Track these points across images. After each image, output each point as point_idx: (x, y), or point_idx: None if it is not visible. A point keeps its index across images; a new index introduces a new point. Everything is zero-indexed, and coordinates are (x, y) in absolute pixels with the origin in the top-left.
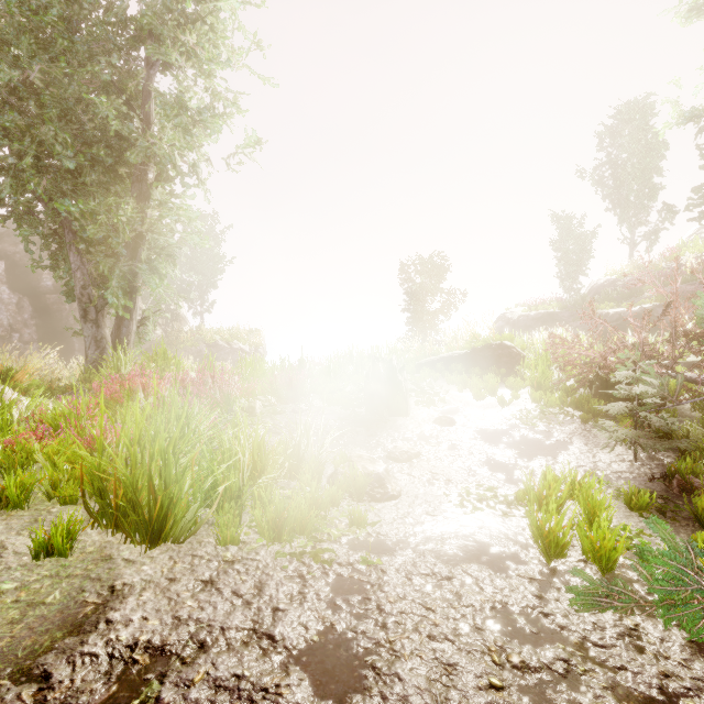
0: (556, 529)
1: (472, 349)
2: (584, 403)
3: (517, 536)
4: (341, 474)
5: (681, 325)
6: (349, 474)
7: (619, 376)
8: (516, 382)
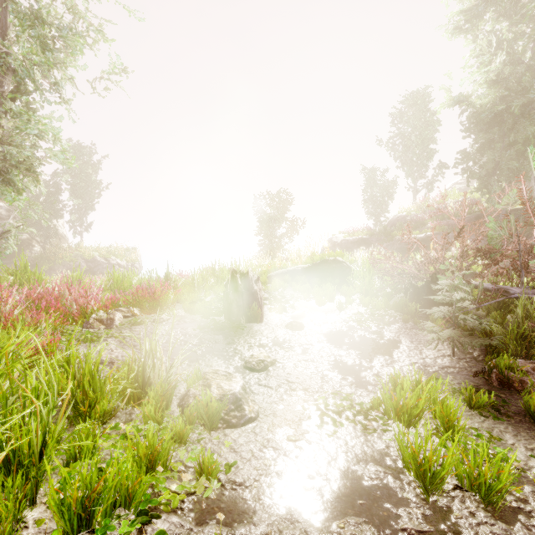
0: (433, 457)
1: (312, 263)
2: (403, 306)
3: (384, 458)
4: (193, 396)
5: (465, 245)
6: (200, 400)
7: (443, 284)
8: (349, 290)
